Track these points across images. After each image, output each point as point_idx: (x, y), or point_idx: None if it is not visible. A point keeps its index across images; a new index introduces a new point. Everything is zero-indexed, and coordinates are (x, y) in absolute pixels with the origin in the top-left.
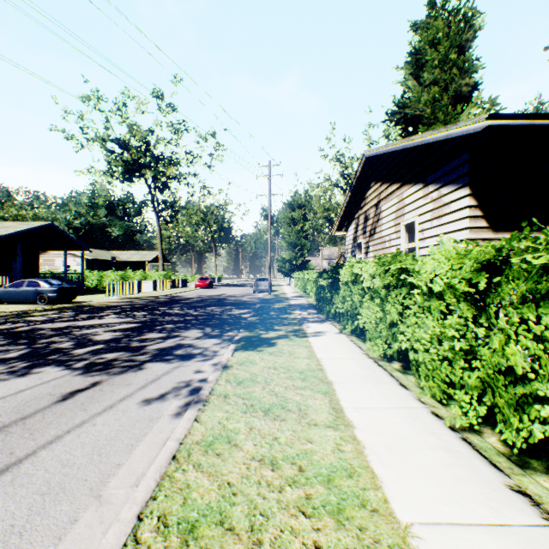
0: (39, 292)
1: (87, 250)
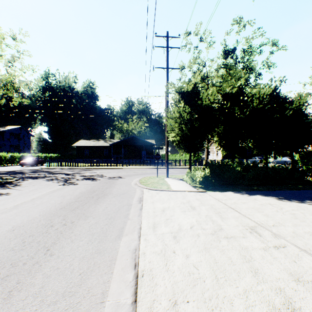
0: (285, 161)
1: None
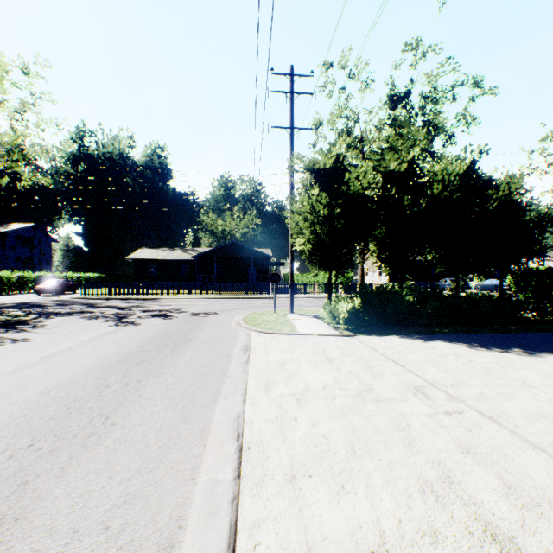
0: (497, 286)
1: (545, 256)
